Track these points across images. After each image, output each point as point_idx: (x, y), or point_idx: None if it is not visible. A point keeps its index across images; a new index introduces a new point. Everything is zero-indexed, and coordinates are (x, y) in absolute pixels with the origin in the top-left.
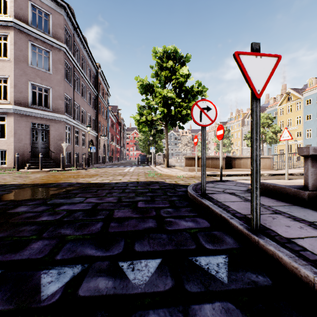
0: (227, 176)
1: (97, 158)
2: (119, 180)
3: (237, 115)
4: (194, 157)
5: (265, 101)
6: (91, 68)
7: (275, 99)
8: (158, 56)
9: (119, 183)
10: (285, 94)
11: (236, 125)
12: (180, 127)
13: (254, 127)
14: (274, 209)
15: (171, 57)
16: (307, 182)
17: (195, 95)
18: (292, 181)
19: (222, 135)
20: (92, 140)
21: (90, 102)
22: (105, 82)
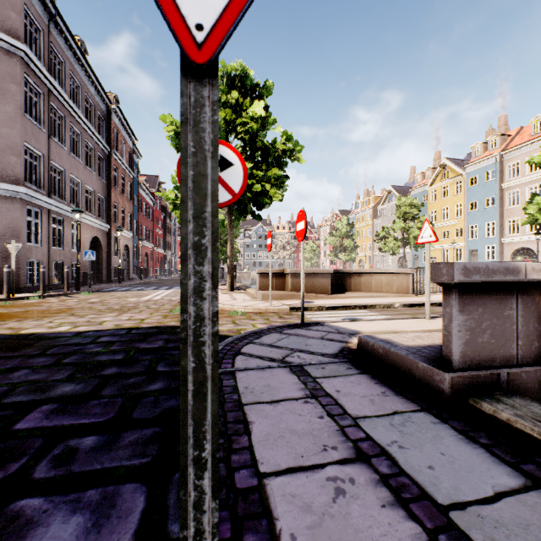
0: (327, 309)
1: (109, 271)
2: (98, 323)
3: (365, 200)
4: (277, 273)
5: (410, 178)
6: (96, 101)
7: (424, 175)
8: None
9: (84, 333)
10: (439, 167)
11: (364, 216)
12: (254, 216)
13: (188, 192)
14: (363, 433)
15: (237, 85)
16: (450, 349)
17: (282, 158)
18: (437, 322)
19: (304, 231)
20: (97, 238)
21: (93, 165)
22: (129, 131)
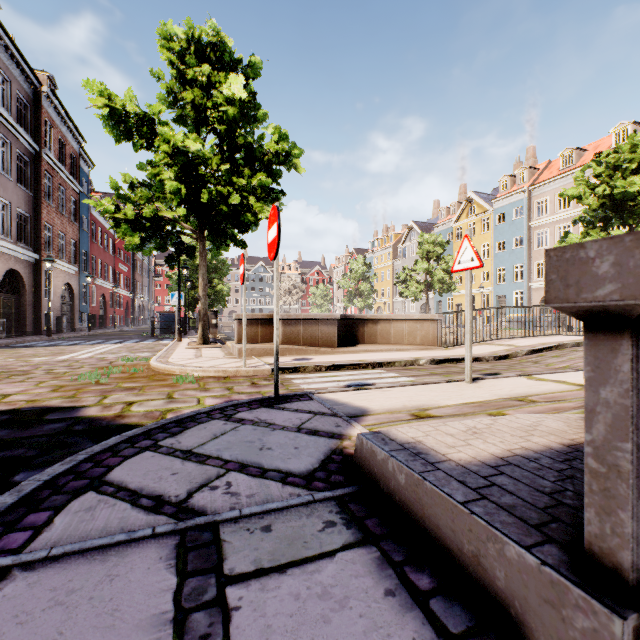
0: (328, 369)
1: (37, 319)
2: None
3: (384, 237)
4: (263, 319)
5: (433, 214)
6: (14, 76)
7: (449, 211)
8: (175, 49)
9: None
10: (465, 201)
11: (383, 256)
12: (235, 241)
13: None
14: None
15: (210, 57)
16: (621, 525)
17: (273, 164)
18: (482, 388)
19: (276, 241)
20: (17, 271)
21: (7, 166)
22: (71, 127)
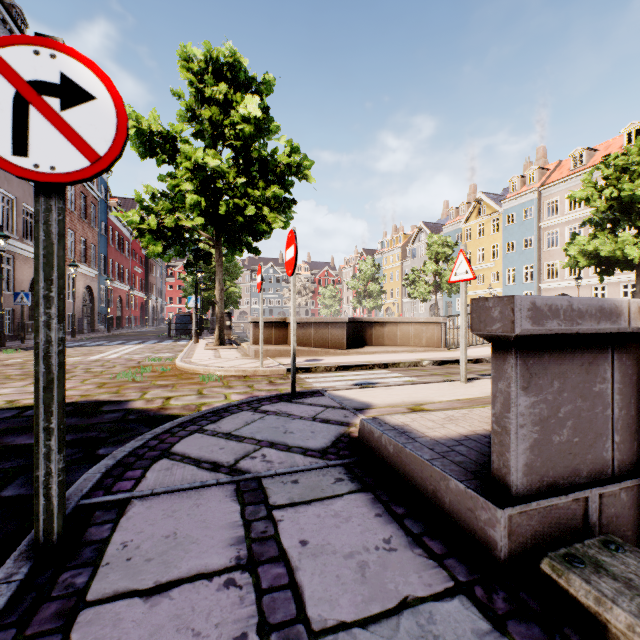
0: (338, 369)
1: None
2: None
3: (393, 237)
4: (277, 322)
5: (443, 214)
6: None
7: (458, 211)
8: (194, 69)
9: None
10: (474, 202)
11: (392, 257)
12: (250, 248)
13: None
14: None
15: (227, 76)
16: (507, 461)
17: (285, 175)
18: (475, 387)
19: (293, 261)
20: None
21: None
22: None
